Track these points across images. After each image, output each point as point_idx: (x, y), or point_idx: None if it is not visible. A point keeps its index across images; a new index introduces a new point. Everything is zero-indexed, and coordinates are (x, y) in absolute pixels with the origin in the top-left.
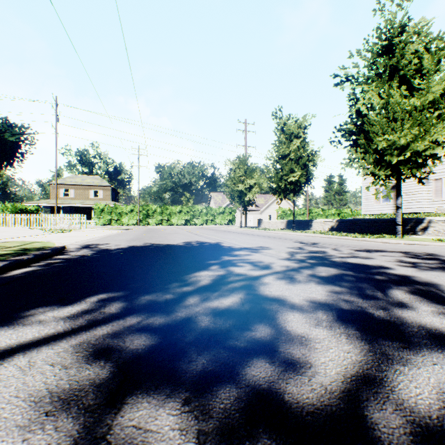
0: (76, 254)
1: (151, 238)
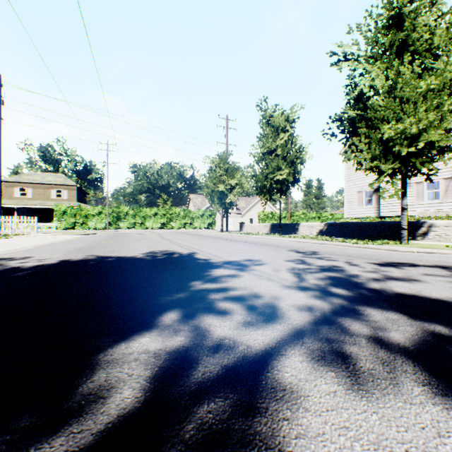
0: None
1: (105, 247)
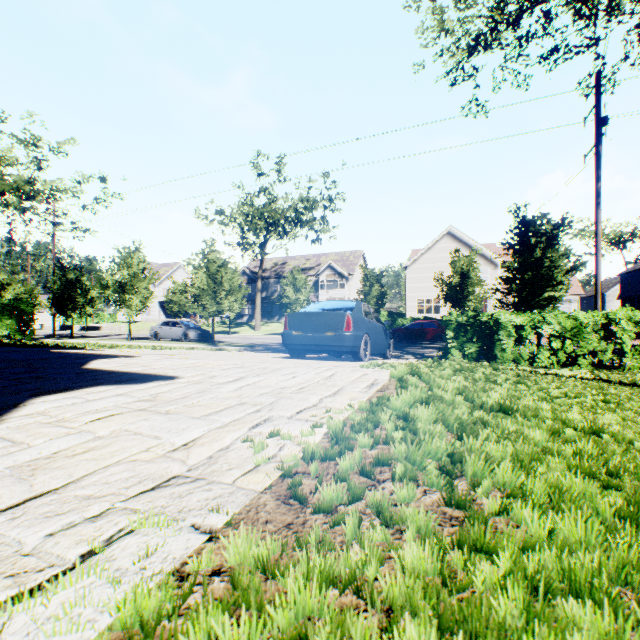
0: None
1: None
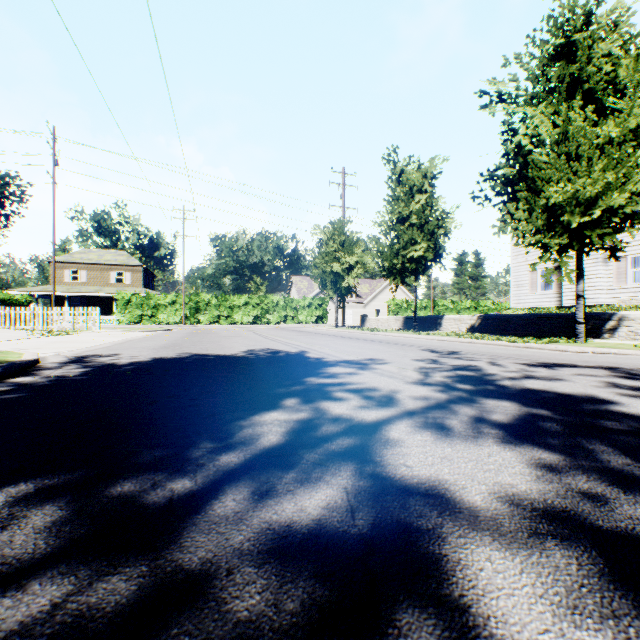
0: (51, 373)
1: (194, 345)
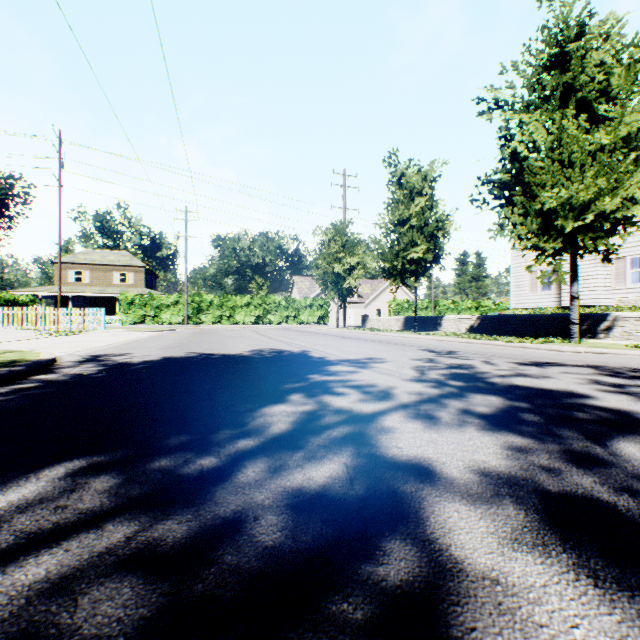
0: (70, 371)
1: (200, 345)
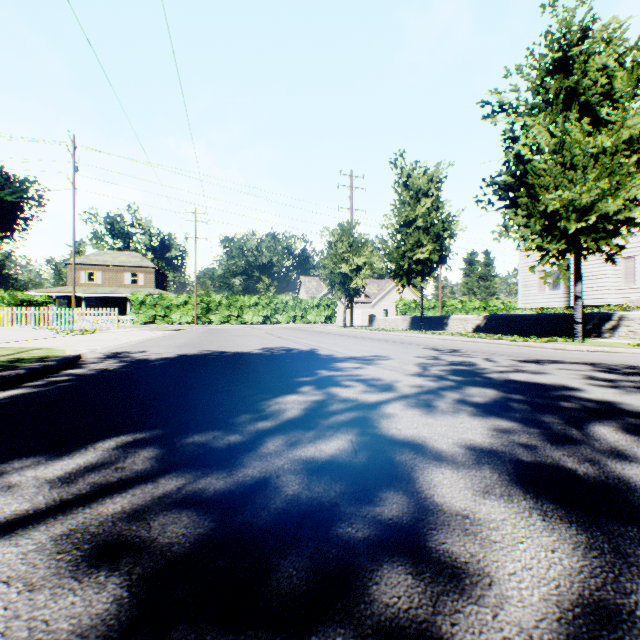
0: (95, 367)
1: (212, 343)
